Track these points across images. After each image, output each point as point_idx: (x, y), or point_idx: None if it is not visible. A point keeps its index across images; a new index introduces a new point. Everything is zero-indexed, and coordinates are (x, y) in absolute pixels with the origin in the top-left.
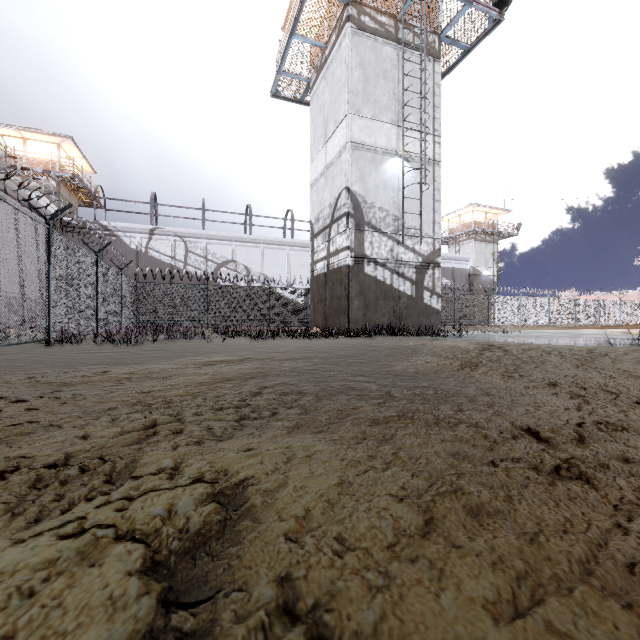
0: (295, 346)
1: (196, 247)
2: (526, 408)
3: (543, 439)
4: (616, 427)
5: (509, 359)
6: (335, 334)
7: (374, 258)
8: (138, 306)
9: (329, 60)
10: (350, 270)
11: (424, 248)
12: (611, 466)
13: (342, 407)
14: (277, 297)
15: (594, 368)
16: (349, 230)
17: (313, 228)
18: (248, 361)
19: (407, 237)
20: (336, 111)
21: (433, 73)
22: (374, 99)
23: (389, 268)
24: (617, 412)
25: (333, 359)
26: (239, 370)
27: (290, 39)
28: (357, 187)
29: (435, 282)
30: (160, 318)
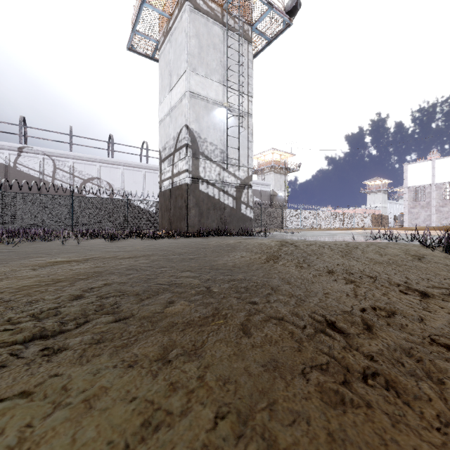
0: (142, 245)
1: (64, 165)
2: (319, 297)
3: (339, 331)
4: (388, 311)
5: (299, 252)
6: (176, 235)
7: (206, 179)
8: (4, 212)
9: (173, 28)
10: (189, 187)
11: (241, 174)
12: (406, 362)
13: (160, 309)
14: (134, 207)
15: (353, 257)
16: (188, 157)
17: (161, 155)
18: (91, 260)
19: (230, 165)
20: (178, 67)
21: (247, 52)
22: (206, 62)
23: (217, 187)
24: (382, 295)
25: (169, 256)
26: (76, 270)
27: (142, 5)
28: (194, 126)
29: (249, 198)
30: (26, 223)
